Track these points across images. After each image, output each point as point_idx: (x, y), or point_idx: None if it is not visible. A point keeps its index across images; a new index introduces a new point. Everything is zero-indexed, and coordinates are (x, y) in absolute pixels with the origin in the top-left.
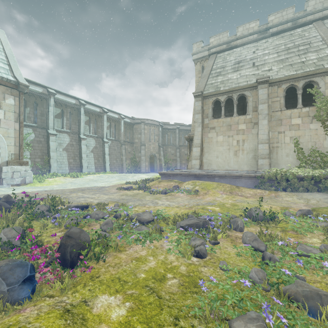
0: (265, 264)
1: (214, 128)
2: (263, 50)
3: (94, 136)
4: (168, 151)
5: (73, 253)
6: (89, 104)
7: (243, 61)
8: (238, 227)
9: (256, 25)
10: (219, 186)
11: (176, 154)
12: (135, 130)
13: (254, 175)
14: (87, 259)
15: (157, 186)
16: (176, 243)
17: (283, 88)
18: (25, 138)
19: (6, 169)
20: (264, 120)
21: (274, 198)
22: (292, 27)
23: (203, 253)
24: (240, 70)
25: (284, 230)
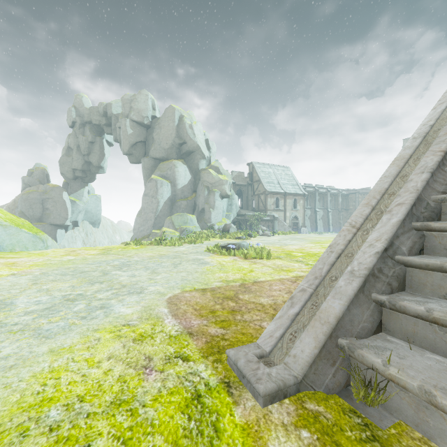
0: None
1: None
2: None
3: (322, 208)
4: None
5: None
6: (320, 188)
7: None
8: None
9: None
10: None
11: None
12: (350, 199)
13: None
14: None
15: None
16: None
17: None
18: None
19: (301, 229)
20: None
21: None
22: None
23: None
24: None
25: None
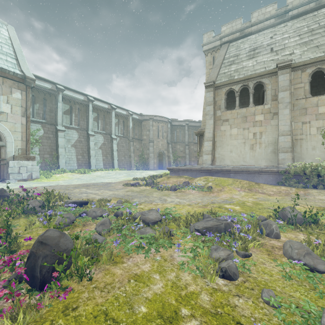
0: None
1: (227, 120)
2: (282, 35)
3: (102, 133)
4: (177, 148)
5: (44, 268)
6: (98, 100)
7: (259, 47)
8: (273, 233)
9: (273, 9)
10: (235, 182)
11: (185, 151)
12: (143, 127)
13: (277, 170)
14: (65, 276)
15: (165, 182)
16: (191, 254)
17: (308, 73)
18: (34, 134)
19: (12, 164)
20: (286, 110)
21: (304, 196)
22: (316, 7)
23: (233, 273)
24: (256, 57)
25: None
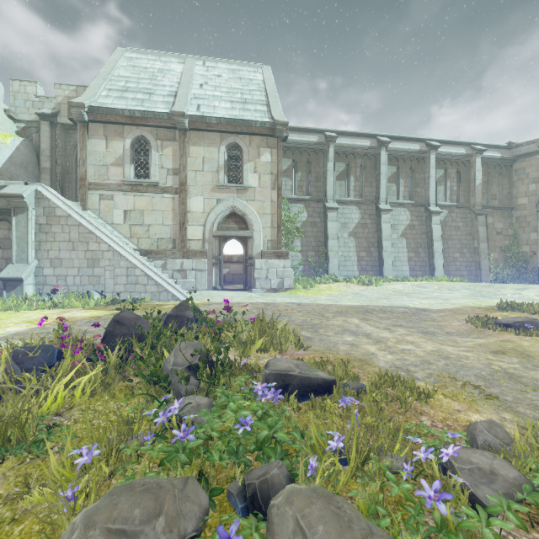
0: None
1: None
2: None
3: (406, 204)
4: None
5: None
6: (398, 140)
7: None
8: None
9: None
10: None
11: None
12: (518, 175)
13: None
14: None
15: None
16: None
17: None
18: (294, 220)
19: (259, 265)
20: None
21: None
22: None
23: None
24: None
25: None
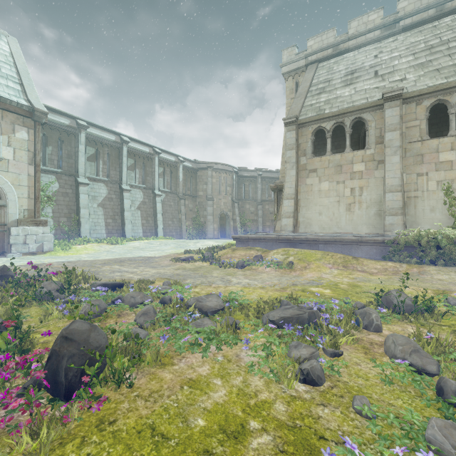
0: (452, 407)
1: (315, 170)
2: (390, 53)
3: (141, 187)
4: (245, 209)
5: (70, 371)
6: (135, 141)
7: (359, 70)
8: (372, 325)
9: (378, 17)
10: (325, 256)
11: (256, 212)
12: (199, 178)
13: (382, 239)
14: (98, 381)
15: (229, 256)
16: (264, 353)
17: (425, 106)
18: (45, 189)
19: (16, 231)
20: (395, 156)
21: (418, 276)
22: (437, 16)
23: (317, 377)
24: (355, 83)
25: (455, 332)
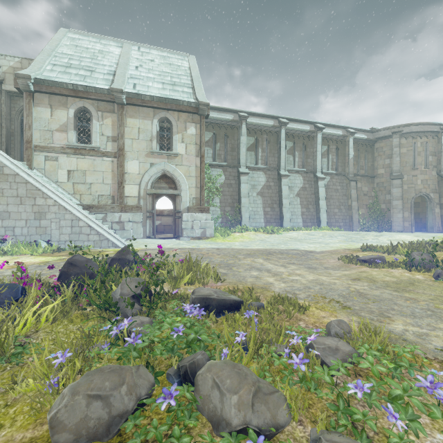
0: None
1: None
2: None
3: (300, 171)
4: None
5: None
6: (294, 121)
7: None
8: None
9: None
10: None
11: None
12: (378, 152)
13: None
14: None
15: None
16: None
17: None
18: (214, 182)
19: (186, 217)
20: None
21: None
22: None
23: None
24: None
25: None
